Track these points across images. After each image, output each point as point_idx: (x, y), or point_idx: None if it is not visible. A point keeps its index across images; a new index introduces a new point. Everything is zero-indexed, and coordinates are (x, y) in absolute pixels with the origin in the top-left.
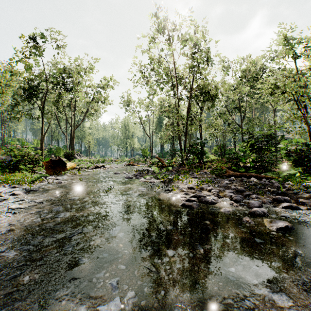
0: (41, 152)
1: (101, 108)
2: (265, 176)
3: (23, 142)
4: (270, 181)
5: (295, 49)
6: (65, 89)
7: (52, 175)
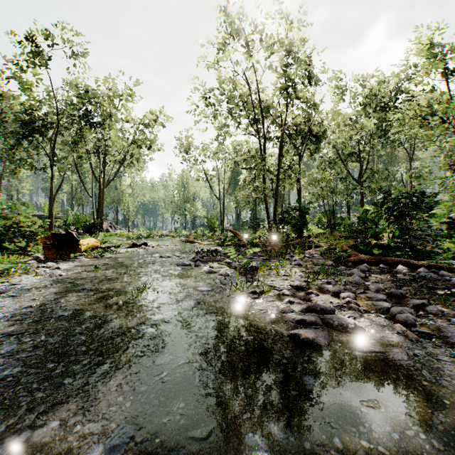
0: (49, 222)
1: (146, 155)
2: (423, 263)
3: (12, 205)
4: (437, 273)
5: (446, 62)
6: (89, 125)
7: (54, 260)
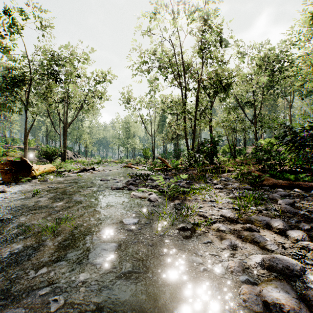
0: (24, 152)
1: (99, 104)
2: None
3: None
4: None
5: None
6: (55, 80)
7: (9, 183)
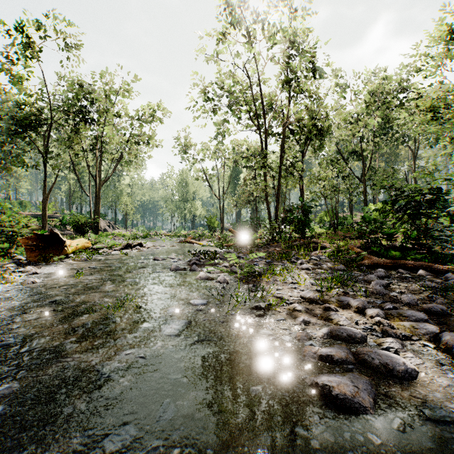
0: (42, 222)
1: (145, 153)
2: (448, 268)
3: None
4: None
5: None
6: (84, 121)
7: (37, 263)
